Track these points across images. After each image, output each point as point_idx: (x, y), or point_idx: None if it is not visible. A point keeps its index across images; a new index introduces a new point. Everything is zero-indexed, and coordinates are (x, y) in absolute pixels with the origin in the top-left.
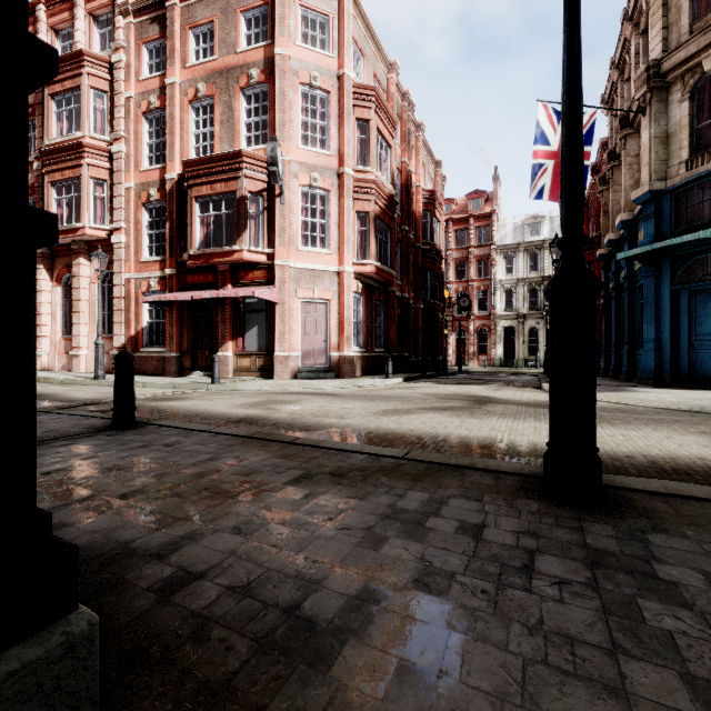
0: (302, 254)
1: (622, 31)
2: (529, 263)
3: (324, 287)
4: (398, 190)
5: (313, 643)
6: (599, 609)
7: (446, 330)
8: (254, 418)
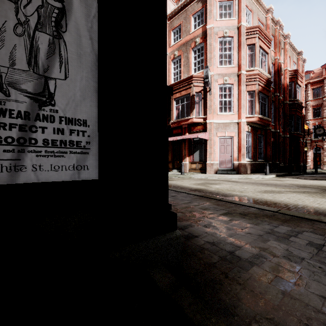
0: (219, 116)
1: None
2: None
3: (230, 130)
4: (272, 75)
5: (241, 263)
6: None
7: (305, 148)
8: (201, 189)
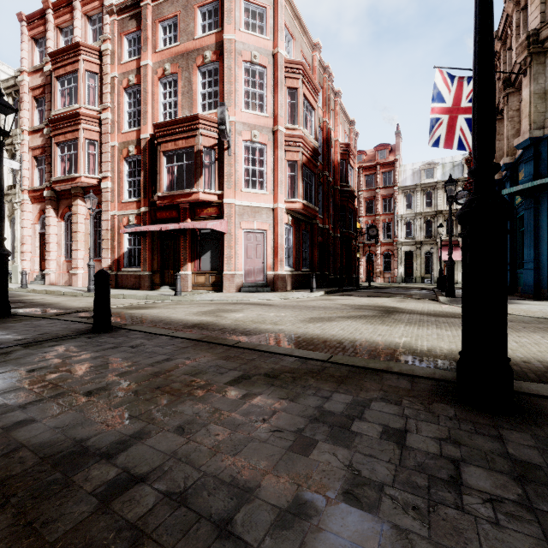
0: (245, 195)
1: (505, 9)
2: (425, 201)
3: (262, 220)
4: (320, 144)
5: None
6: (540, 536)
7: (358, 254)
8: (206, 324)
